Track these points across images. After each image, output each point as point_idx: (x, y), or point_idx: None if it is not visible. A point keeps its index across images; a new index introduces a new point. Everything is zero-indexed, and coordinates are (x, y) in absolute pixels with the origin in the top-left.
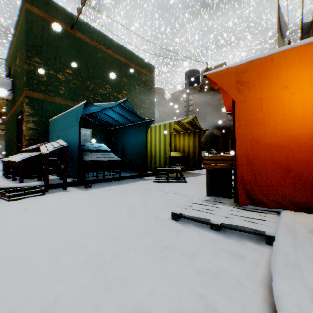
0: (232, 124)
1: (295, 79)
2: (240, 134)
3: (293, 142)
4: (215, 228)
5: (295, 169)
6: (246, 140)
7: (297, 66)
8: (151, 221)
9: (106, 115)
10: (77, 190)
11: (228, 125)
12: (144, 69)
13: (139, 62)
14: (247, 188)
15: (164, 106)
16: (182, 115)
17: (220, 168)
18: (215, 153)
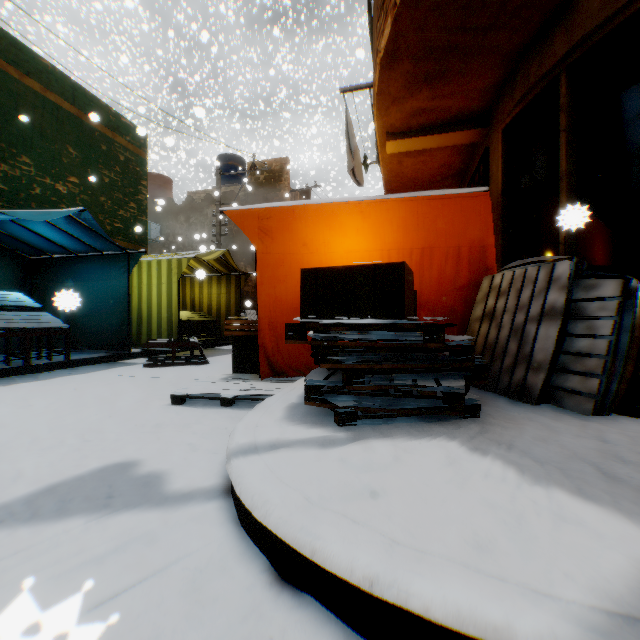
0: None
1: (313, 238)
2: (263, 292)
3: None
4: (226, 403)
5: None
6: (270, 300)
7: (315, 225)
8: (140, 409)
9: (28, 230)
10: None
11: None
12: (123, 137)
13: (111, 121)
14: (270, 357)
15: (171, 216)
16: (210, 240)
17: (246, 335)
18: None
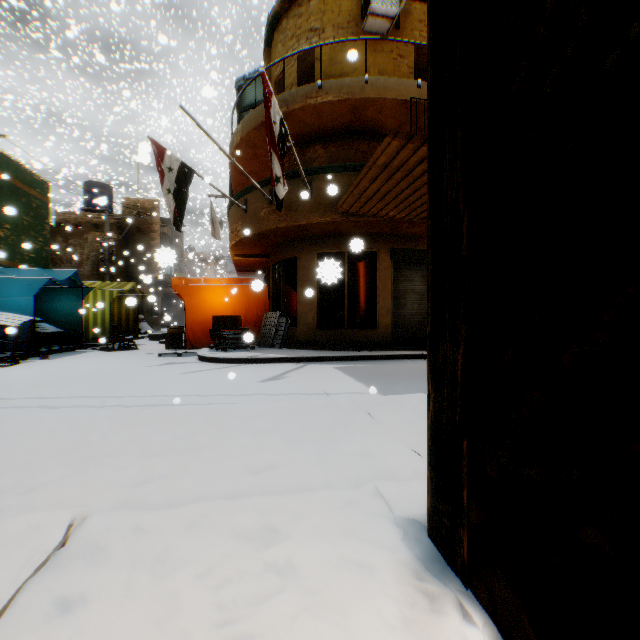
0: (166, 280)
1: (208, 298)
2: (188, 317)
3: (207, 321)
4: (180, 355)
5: (208, 332)
6: (191, 319)
7: (208, 293)
8: (150, 358)
9: None
10: (40, 360)
11: (161, 281)
12: (36, 190)
13: (30, 179)
14: (191, 340)
15: None
16: (91, 260)
17: (177, 333)
18: (143, 319)
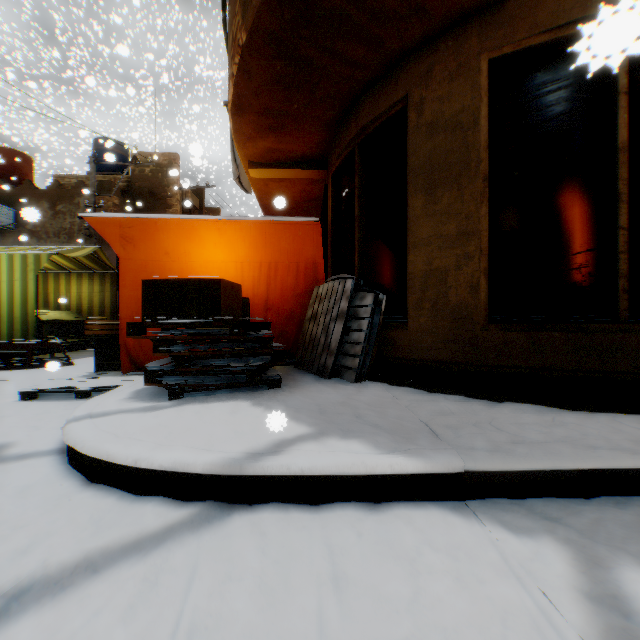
0: None
1: (175, 248)
2: (126, 295)
3: None
4: (82, 395)
5: None
6: (132, 301)
7: (177, 237)
8: None
9: None
10: None
11: None
12: None
13: None
14: (132, 353)
15: (31, 201)
16: (84, 232)
17: (111, 334)
18: None
